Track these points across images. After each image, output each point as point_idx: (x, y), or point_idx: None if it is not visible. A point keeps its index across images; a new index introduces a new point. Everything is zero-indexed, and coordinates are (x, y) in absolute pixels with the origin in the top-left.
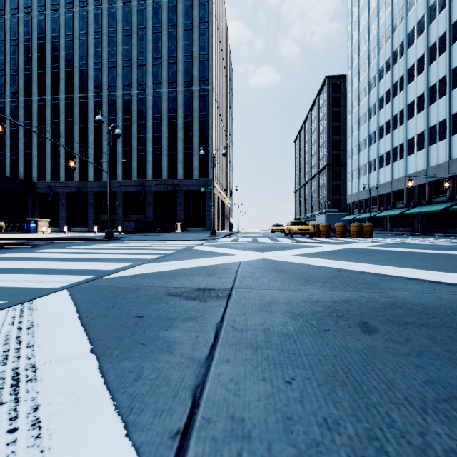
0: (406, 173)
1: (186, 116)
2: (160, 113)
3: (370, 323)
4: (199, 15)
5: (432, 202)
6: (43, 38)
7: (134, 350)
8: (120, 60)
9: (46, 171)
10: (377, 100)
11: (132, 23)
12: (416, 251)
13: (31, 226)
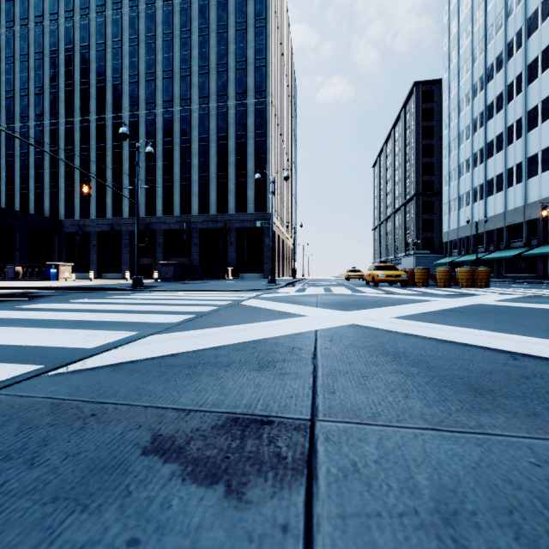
0: (526, 202)
1: (238, 135)
2: (207, 133)
3: None
4: (255, 10)
5: None
6: (71, 50)
7: None
8: (160, 71)
9: (74, 206)
10: (484, 108)
11: (174, 26)
12: None
13: (51, 272)
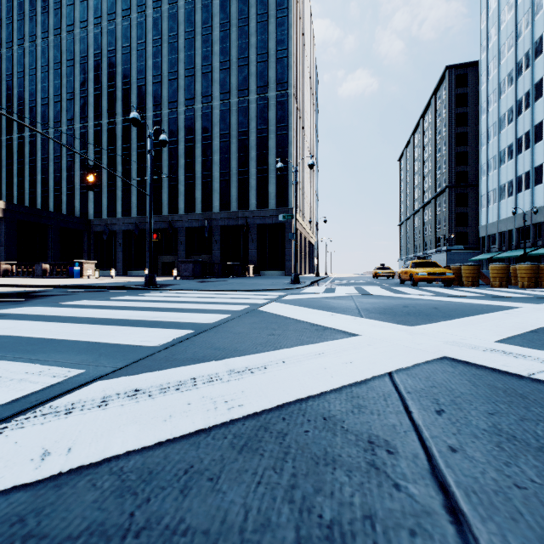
0: None
1: (259, 130)
2: (228, 129)
3: None
4: (276, 0)
5: None
6: (99, 55)
7: None
8: (182, 69)
9: (102, 206)
10: (531, 87)
11: (196, 23)
12: None
13: (74, 269)
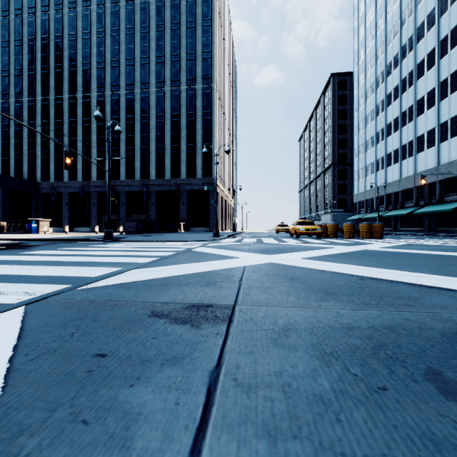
0: (415, 172)
1: (189, 114)
2: (163, 112)
3: (444, 372)
4: (202, 12)
5: (443, 201)
6: (46, 38)
7: (64, 438)
8: (123, 59)
9: (49, 171)
10: (384, 97)
11: (135, 22)
12: (440, 254)
13: (32, 226)
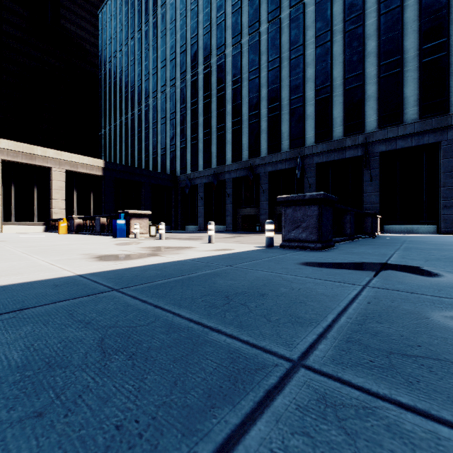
0: None
1: (384, 2)
2: (328, 24)
3: None
4: None
5: None
6: (184, 12)
7: None
8: None
9: (186, 161)
10: None
11: None
12: None
13: (117, 224)
